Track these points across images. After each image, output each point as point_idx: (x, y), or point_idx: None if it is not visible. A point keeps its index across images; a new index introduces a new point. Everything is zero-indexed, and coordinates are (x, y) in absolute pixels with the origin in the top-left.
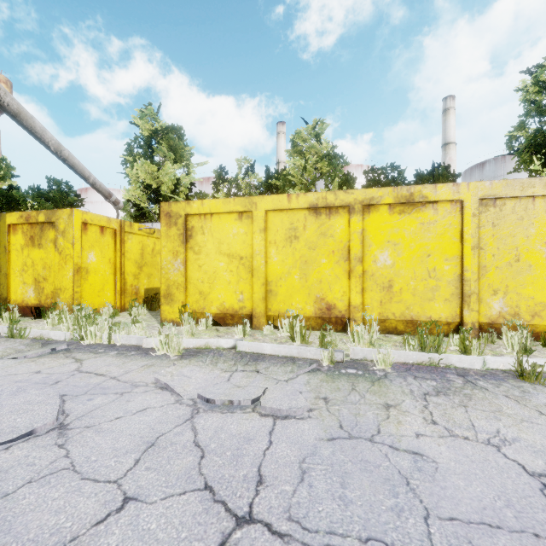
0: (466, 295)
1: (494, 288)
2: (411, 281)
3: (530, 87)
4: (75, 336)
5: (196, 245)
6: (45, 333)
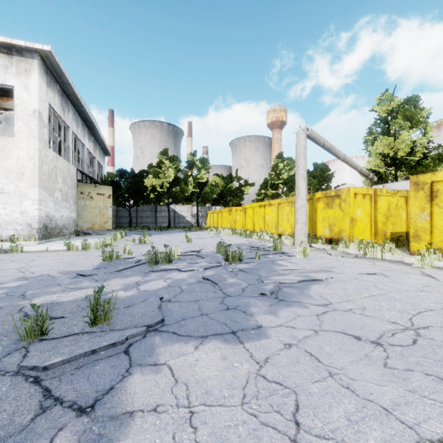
0: None
1: None
2: None
3: None
4: (360, 253)
5: (441, 202)
6: (345, 250)
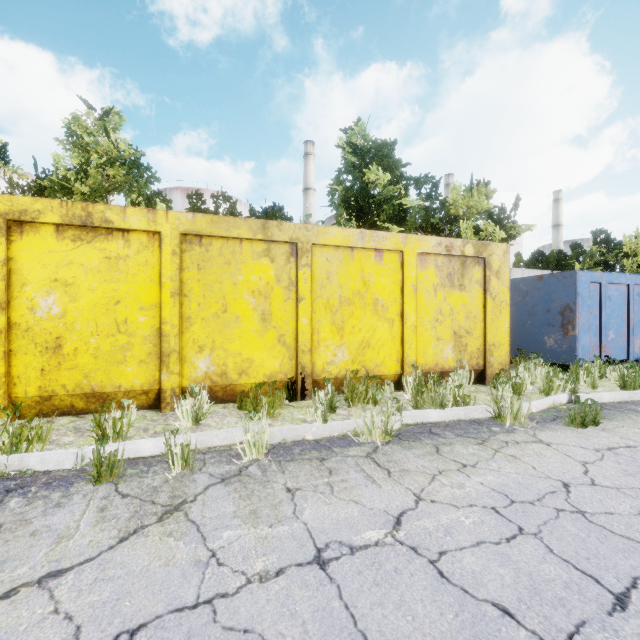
0: (165, 354)
1: (200, 344)
2: (92, 338)
3: (347, 146)
4: None
5: None
6: None
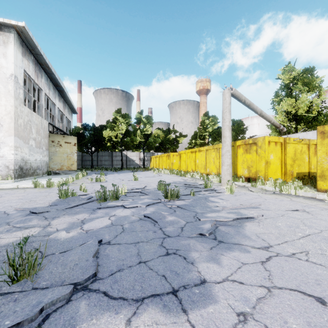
0: None
1: None
2: None
3: None
4: (276, 190)
5: None
6: (263, 187)
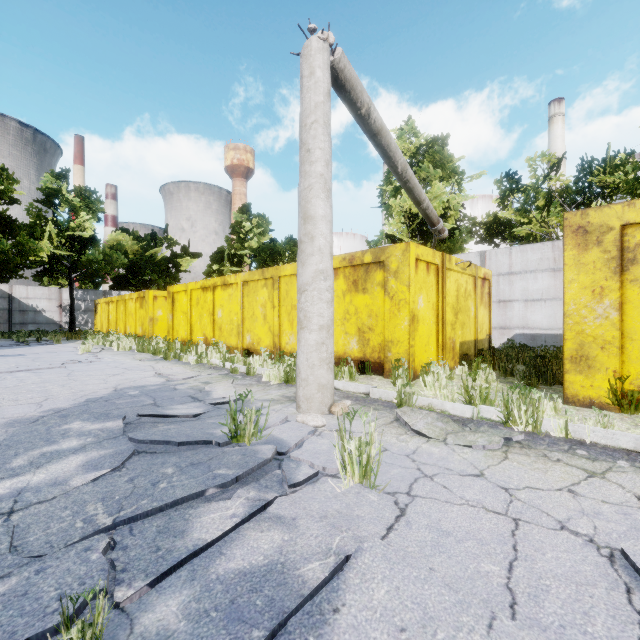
0: None
1: None
2: None
3: None
4: (481, 413)
5: None
6: (436, 403)
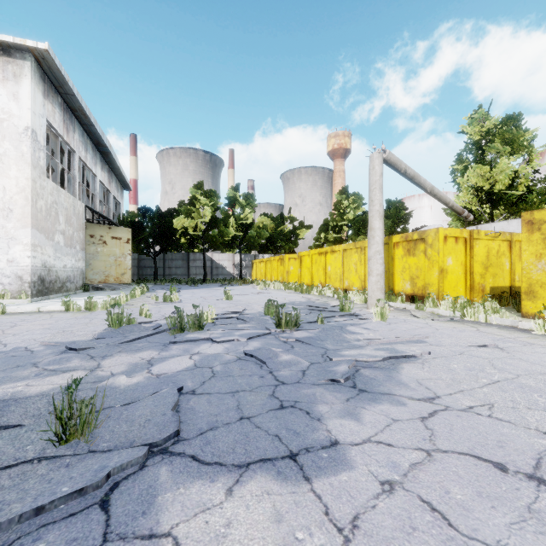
0: None
1: None
2: None
3: None
4: (455, 314)
5: None
6: (435, 310)
